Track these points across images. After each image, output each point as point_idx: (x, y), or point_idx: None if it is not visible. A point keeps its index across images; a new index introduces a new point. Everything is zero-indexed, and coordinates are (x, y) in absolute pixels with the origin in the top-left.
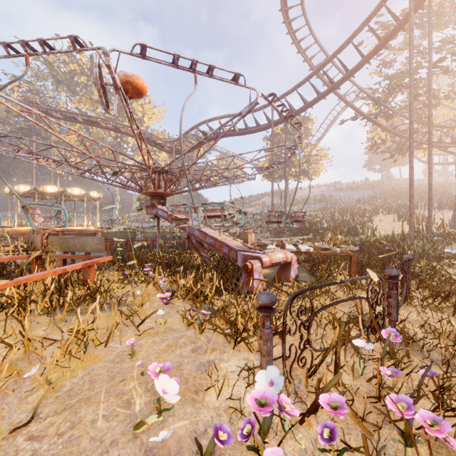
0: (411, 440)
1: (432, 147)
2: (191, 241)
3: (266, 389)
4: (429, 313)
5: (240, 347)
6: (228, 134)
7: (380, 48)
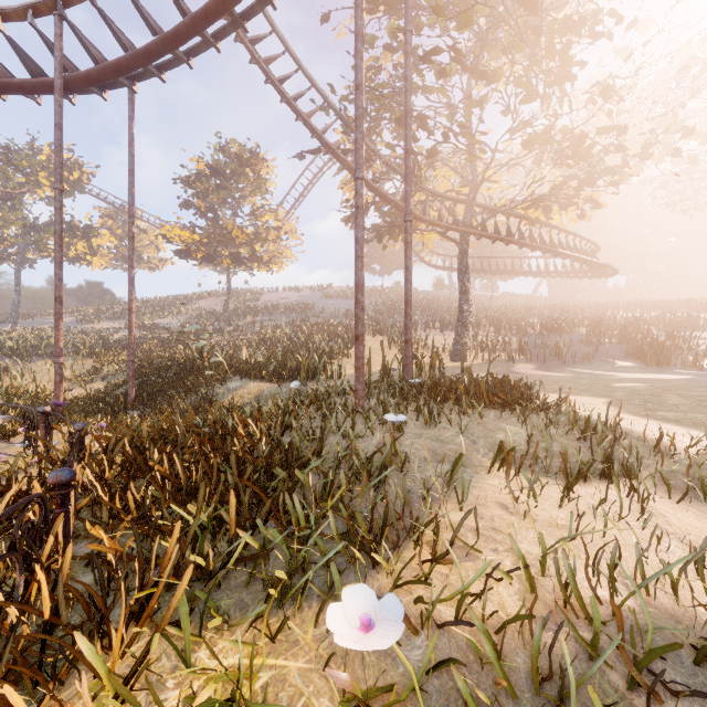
0: None
1: (429, 225)
2: None
3: None
4: None
5: None
6: None
7: None
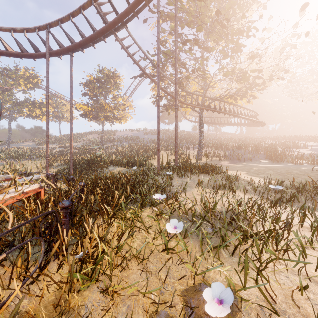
0: None
1: (187, 105)
2: None
3: None
4: None
5: None
6: None
7: None
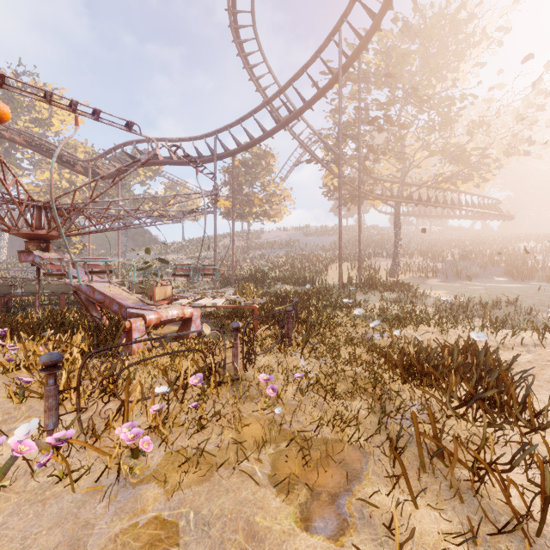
0: (136, 454)
1: (375, 199)
2: (79, 297)
3: (21, 438)
4: (288, 358)
5: (63, 411)
6: (163, 161)
7: (319, 97)
